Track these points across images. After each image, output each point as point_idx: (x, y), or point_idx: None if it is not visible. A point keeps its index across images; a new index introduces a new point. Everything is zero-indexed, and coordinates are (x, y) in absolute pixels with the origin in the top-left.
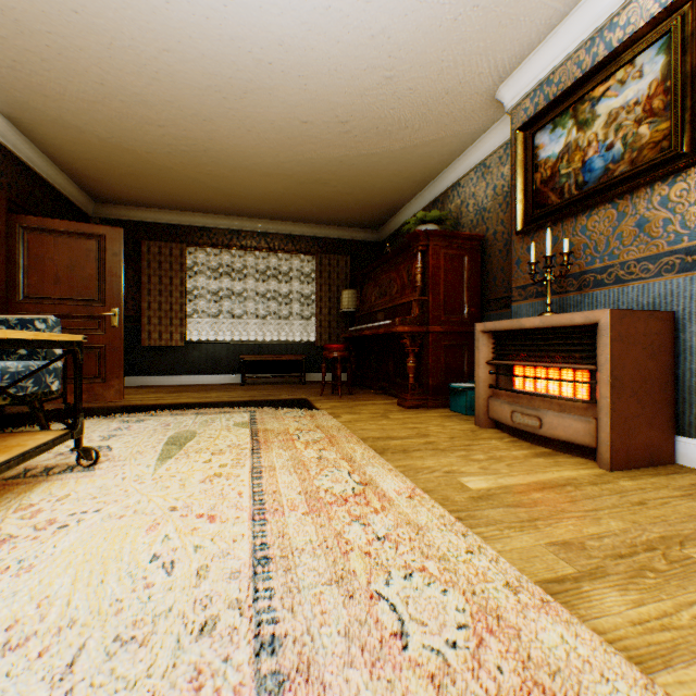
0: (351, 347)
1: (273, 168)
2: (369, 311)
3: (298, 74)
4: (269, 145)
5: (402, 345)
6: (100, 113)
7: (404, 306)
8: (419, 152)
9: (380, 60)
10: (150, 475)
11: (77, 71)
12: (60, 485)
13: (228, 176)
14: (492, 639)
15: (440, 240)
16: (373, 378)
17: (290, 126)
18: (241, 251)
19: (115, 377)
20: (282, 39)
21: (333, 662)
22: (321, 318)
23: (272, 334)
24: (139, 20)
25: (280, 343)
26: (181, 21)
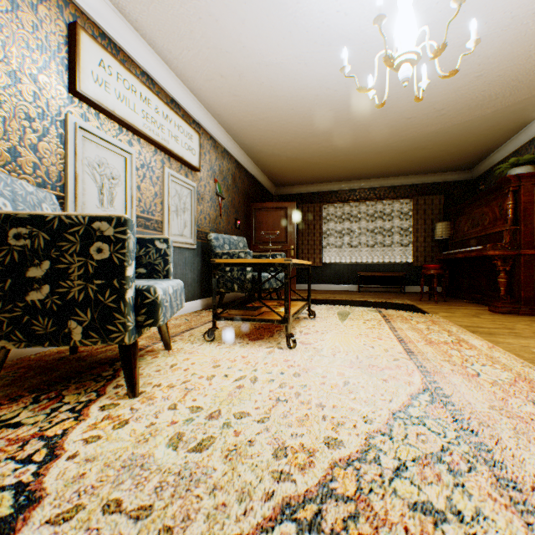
0: (444, 266)
1: (383, 148)
2: (461, 239)
3: (406, 96)
4: (381, 136)
5: (493, 265)
6: (290, 146)
7: (494, 234)
8: (510, 110)
9: (470, 69)
10: (340, 324)
11: (285, 132)
12: (307, 323)
13: (352, 159)
14: (522, 383)
15: (532, 180)
16: (465, 291)
17: (398, 123)
18: (356, 203)
19: (292, 283)
20: (397, 84)
21: (446, 374)
22: (416, 244)
23: (377, 257)
24: (319, 103)
25: (383, 263)
26: (340, 96)
